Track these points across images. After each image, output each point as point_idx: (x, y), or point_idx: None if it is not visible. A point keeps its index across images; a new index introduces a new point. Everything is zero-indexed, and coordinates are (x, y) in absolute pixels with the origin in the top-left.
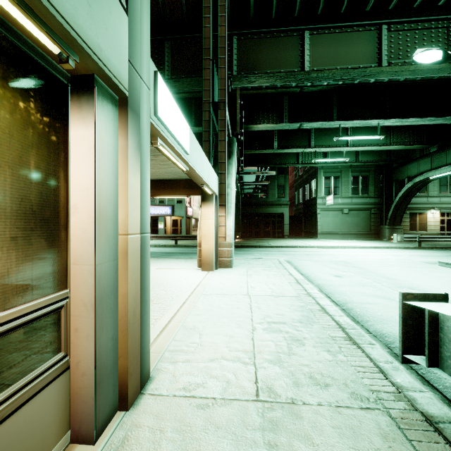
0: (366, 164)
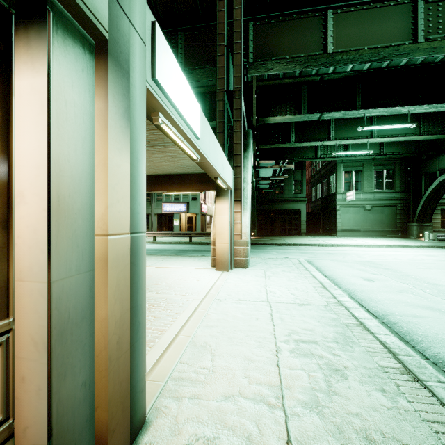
0: (392, 157)
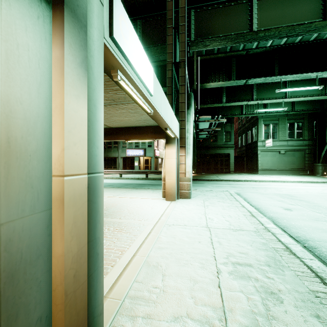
0: (301, 113)
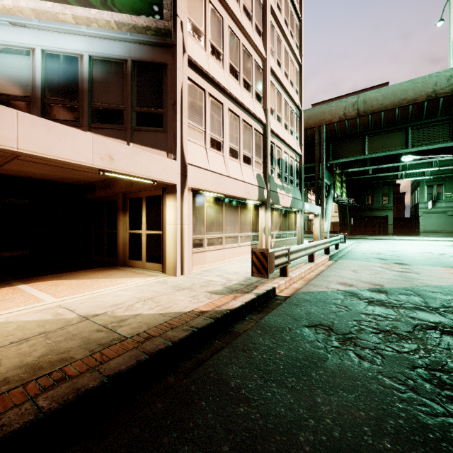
0: None
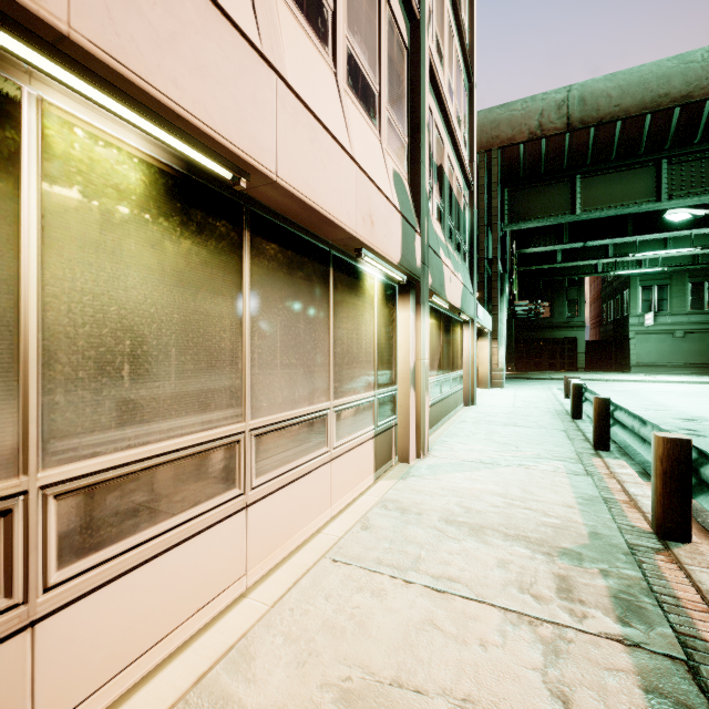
0: None
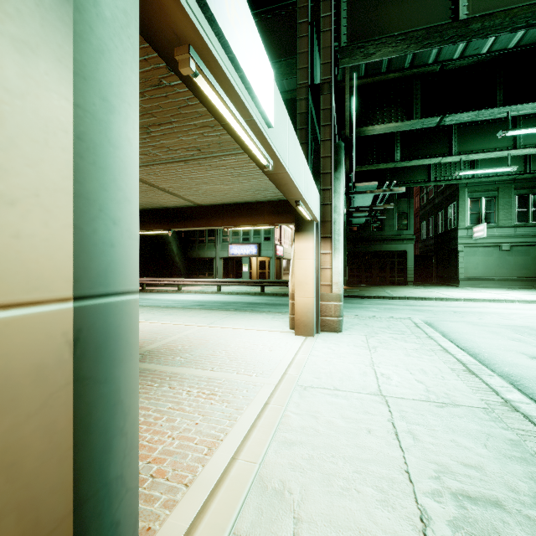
0: None
